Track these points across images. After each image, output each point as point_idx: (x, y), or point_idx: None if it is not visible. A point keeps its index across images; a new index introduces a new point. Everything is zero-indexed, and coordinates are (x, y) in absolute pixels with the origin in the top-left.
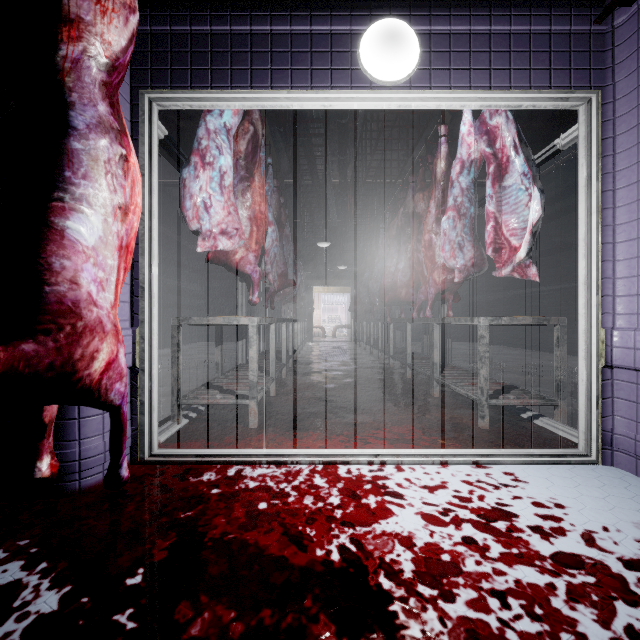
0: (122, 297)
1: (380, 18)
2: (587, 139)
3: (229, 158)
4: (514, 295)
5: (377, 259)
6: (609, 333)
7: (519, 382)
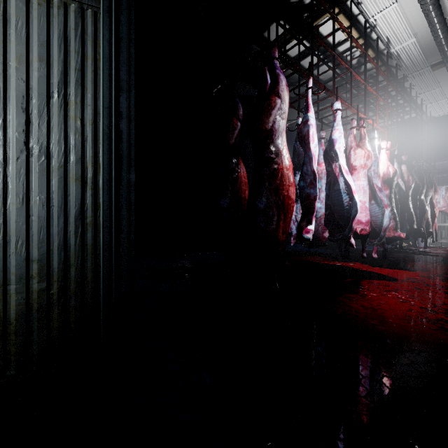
0: None
1: None
2: None
3: (443, 192)
4: None
5: None
6: None
7: None
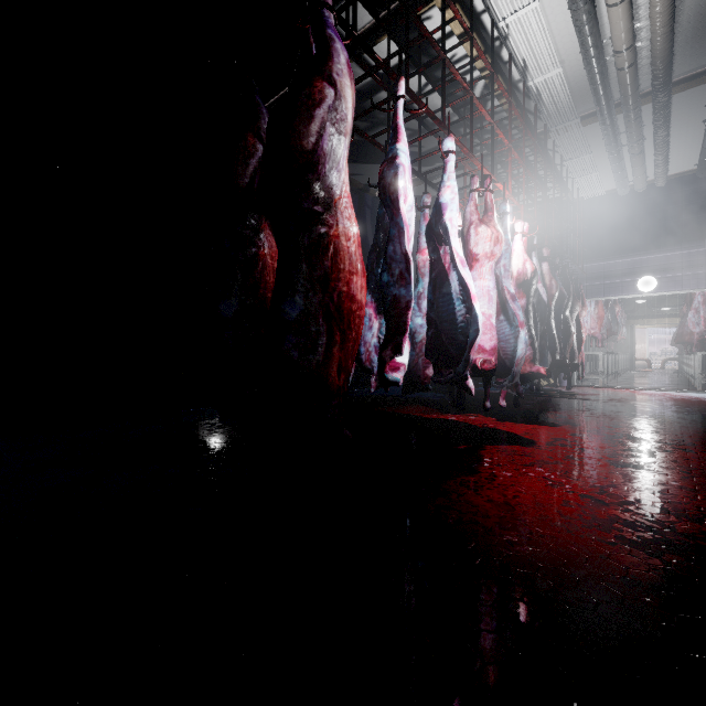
0: None
1: (643, 276)
2: None
3: (593, 307)
4: None
5: None
6: None
7: None
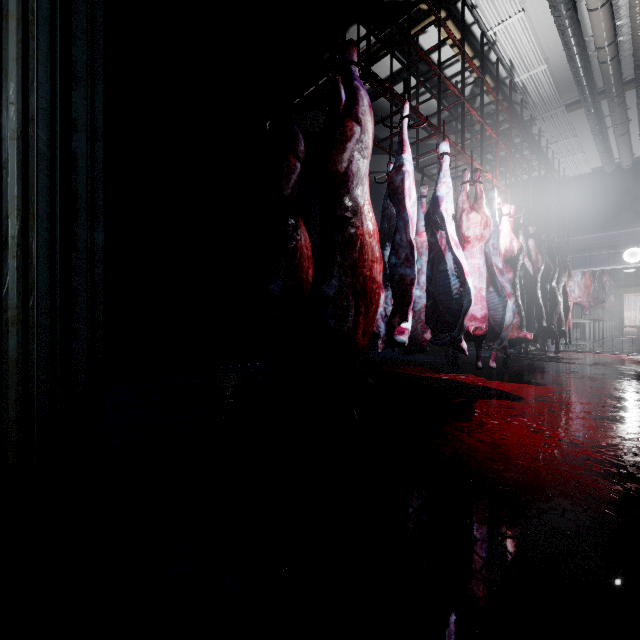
0: None
1: (630, 247)
2: None
3: (579, 277)
4: None
5: None
6: None
7: None
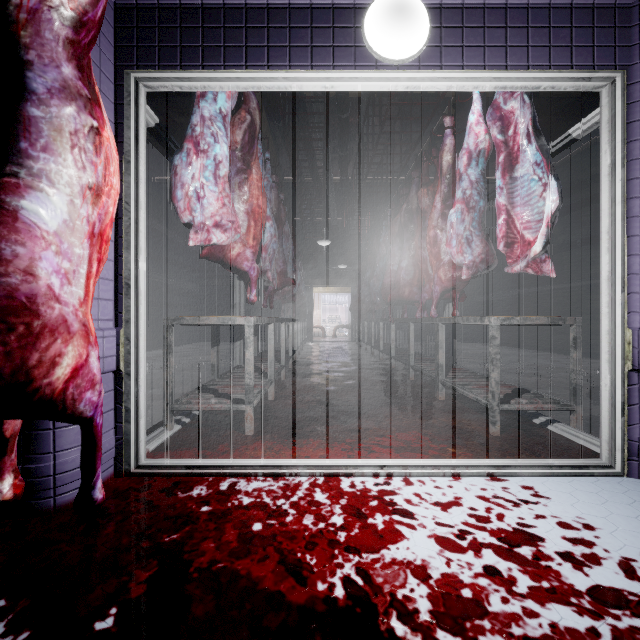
0: (105, 294)
1: None
2: (611, 123)
3: (223, 146)
4: (517, 295)
5: (378, 258)
6: (636, 334)
7: (527, 384)
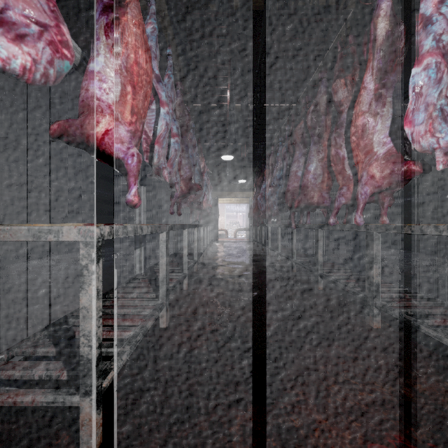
0: None
1: None
2: None
3: None
4: None
5: (276, 170)
6: None
7: None
